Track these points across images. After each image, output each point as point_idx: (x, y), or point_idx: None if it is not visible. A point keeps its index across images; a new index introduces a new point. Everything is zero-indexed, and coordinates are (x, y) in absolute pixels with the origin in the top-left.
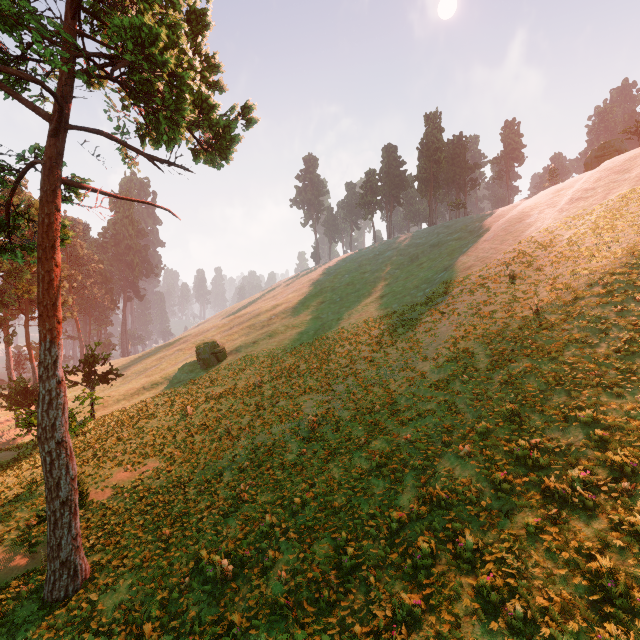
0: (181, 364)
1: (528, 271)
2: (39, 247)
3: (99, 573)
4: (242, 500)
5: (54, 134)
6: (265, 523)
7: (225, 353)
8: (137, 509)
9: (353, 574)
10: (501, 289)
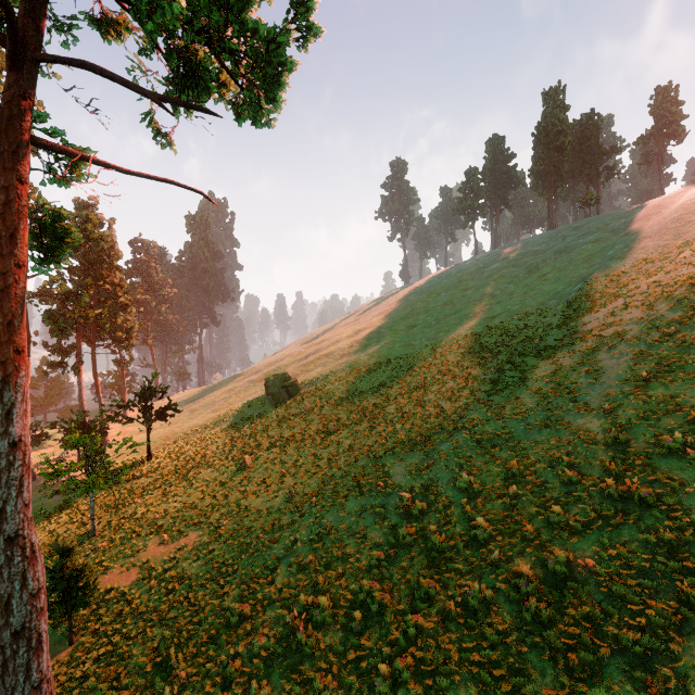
0: (249, 398)
1: None
2: None
3: None
4: (296, 632)
5: (13, 65)
6: None
7: (297, 387)
8: (158, 612)
9: None
10: None
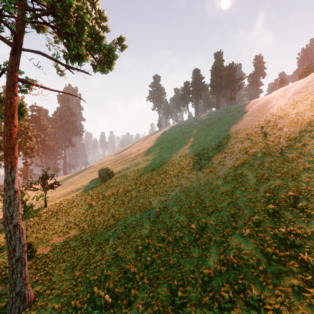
0: (91, 179)
1: (273, 130)
2: (5, 116)
3: (38, 298)
4: (118, 256)
5: (13, 53)
6: (130, 272)
7: (113, 173)
8: (63, 259)
9: (182, 309)
10: (259, 140)
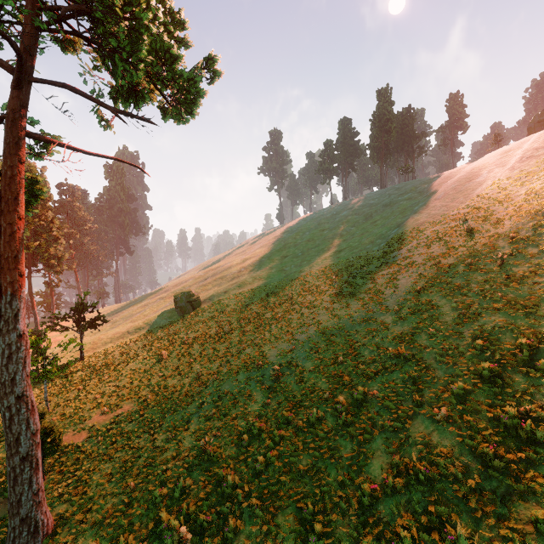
0: (161, 311)
1: (485, 225)
2: (1, 199)
3: (62, 527)
4: (206, 452)
5: (16, 86)
6: (227, 483)
7: (199, 301)
8: (108, 455)
9: None
10: (459, 242)
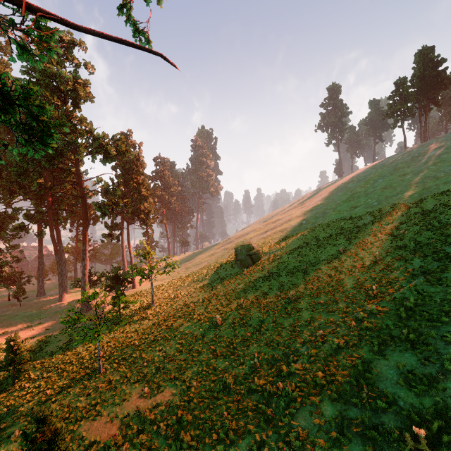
0: (223, 262)
1: None
2: None
3: None
4: None
5: None
6: None
7: (259, 255)
8: None
9: None
10: None
